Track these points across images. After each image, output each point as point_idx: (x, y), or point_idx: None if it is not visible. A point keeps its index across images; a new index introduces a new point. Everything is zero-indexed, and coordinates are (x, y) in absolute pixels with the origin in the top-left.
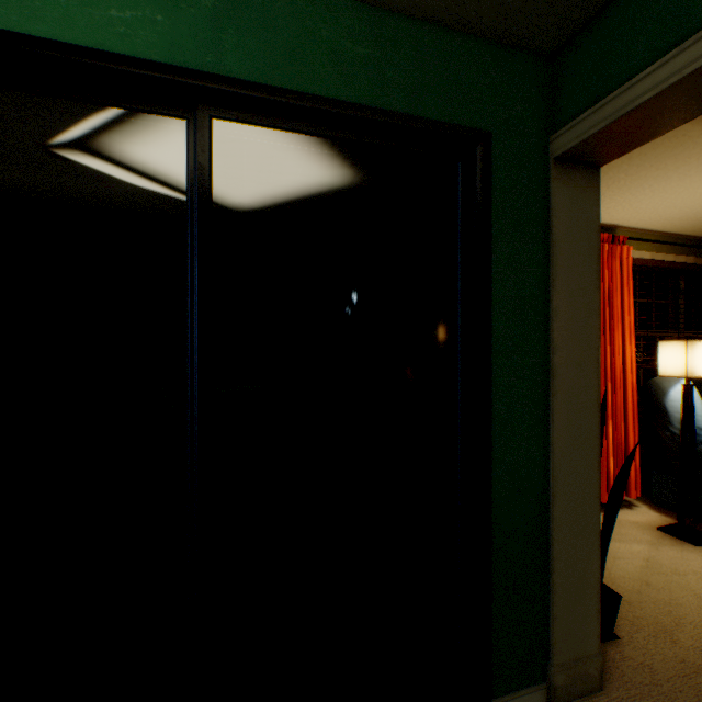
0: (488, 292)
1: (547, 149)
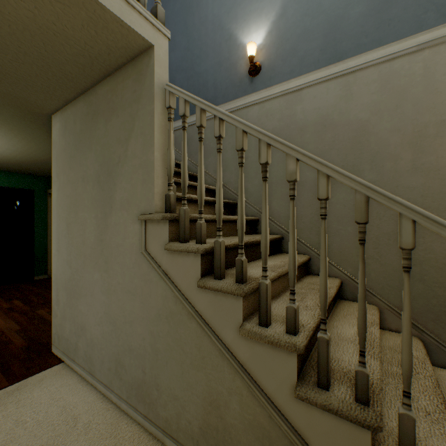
0: (34, 214)
1: (48, 191)
